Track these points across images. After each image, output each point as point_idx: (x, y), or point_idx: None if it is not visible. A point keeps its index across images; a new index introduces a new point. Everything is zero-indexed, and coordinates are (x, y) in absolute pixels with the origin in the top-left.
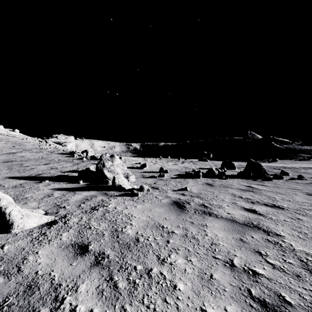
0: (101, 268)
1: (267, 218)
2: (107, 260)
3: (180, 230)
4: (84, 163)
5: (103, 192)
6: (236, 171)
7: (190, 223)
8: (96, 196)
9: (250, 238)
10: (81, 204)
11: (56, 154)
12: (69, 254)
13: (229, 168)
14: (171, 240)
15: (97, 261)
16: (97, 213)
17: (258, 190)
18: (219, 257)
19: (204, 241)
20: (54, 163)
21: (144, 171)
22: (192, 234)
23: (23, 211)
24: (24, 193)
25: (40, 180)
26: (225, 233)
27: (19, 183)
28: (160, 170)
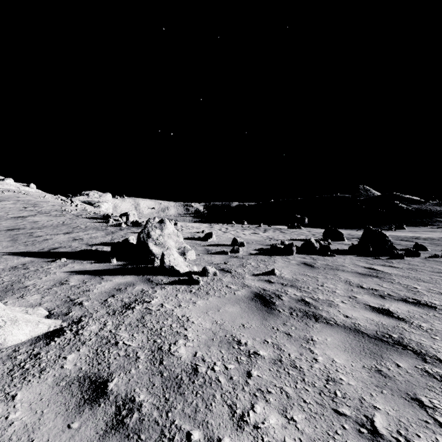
0: (123, 437)
1: (413, 325)
2: (137, 415)
3: (268, 350)
4: (122, 232)
5: (145, 278)
6: (345, 244)
7: (285, 335)
8: (134, 284)
9: (394, 367)
10: (108, 299)
11: (84, 218)
12: (71, 400)
13: (335, 240)
14: (255, 371)
15: (119, 417)
16: (132, 314)
17: (386, 275)
18: (346, 411)
19: (314, 373)
20: (79, 232)
21: (209, 244)
22: (291, 359)
23: (7, 313)
24: (25, 279)
25: (54, 257)
26: (347, 356)
27: (22, 262)
28: (232, 243)
